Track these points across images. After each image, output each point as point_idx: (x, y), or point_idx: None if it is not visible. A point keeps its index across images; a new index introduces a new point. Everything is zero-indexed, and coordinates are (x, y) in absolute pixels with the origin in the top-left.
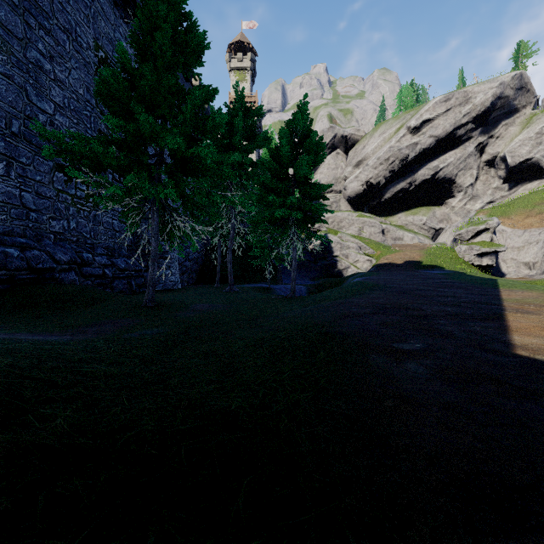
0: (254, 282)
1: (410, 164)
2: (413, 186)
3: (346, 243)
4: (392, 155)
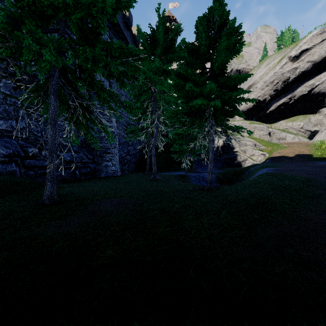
0: (175, 170)
1: (290, 84)
2: (292, 100)
3: (244, 142)
4: (276, 78)
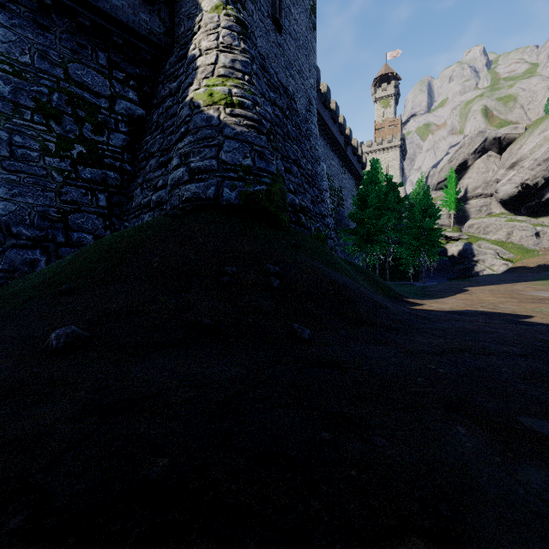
0: (400, 281)
1: None
2: None
3: (483, 250)
4: None
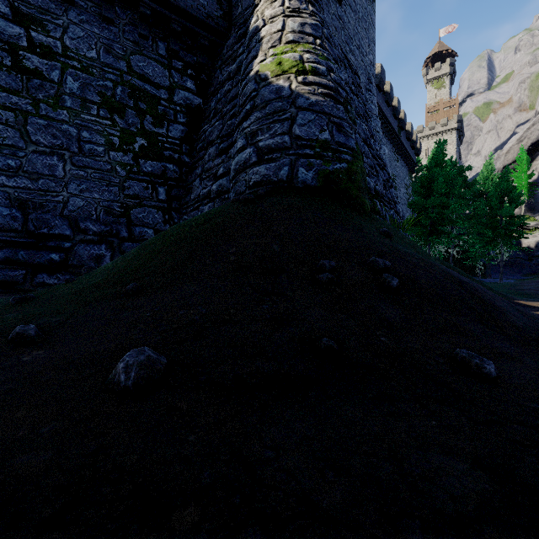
0: None
1: None
2: None
3: None
4: None
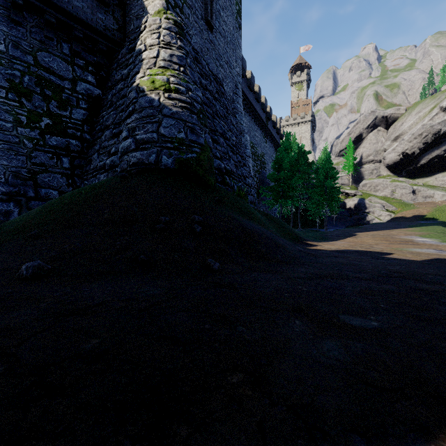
0: (309, 228)
1: (443, 136)
2: None
3: (372, 204)
4: (424, 131)
